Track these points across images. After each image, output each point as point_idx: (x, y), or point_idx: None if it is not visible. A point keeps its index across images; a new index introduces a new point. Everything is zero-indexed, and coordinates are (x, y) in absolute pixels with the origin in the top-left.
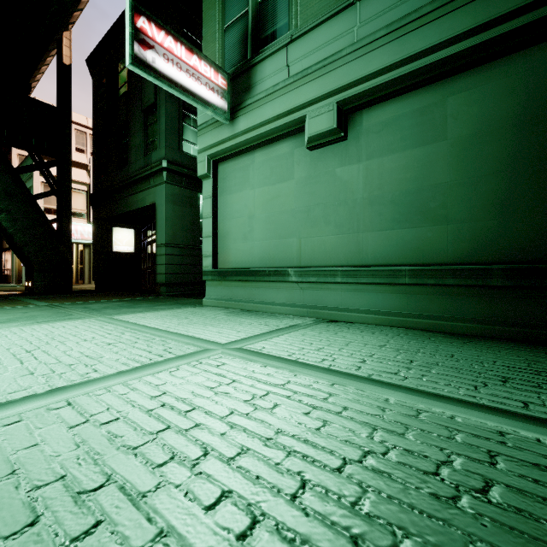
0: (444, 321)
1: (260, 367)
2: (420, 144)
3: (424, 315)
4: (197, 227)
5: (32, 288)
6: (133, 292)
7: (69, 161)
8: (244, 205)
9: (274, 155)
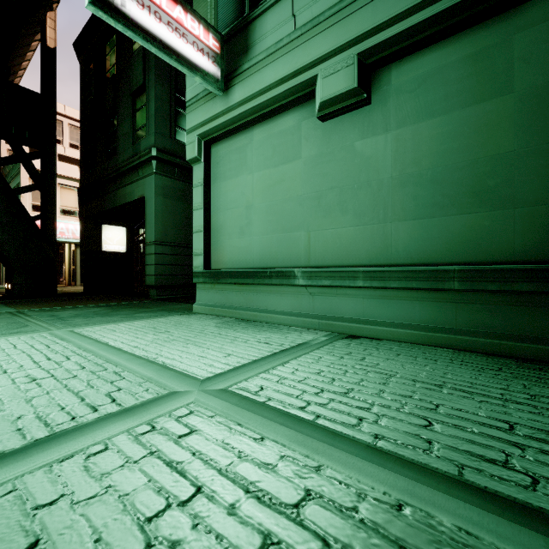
0: (512, 342)
1: (252, 443)
2: (474, 101)
3: (481, 333)
4: (191, 224)
5: (11, 291)
6: (122, 295)
7: (54, 152)
8: (240, 193)
9: (277, 131)
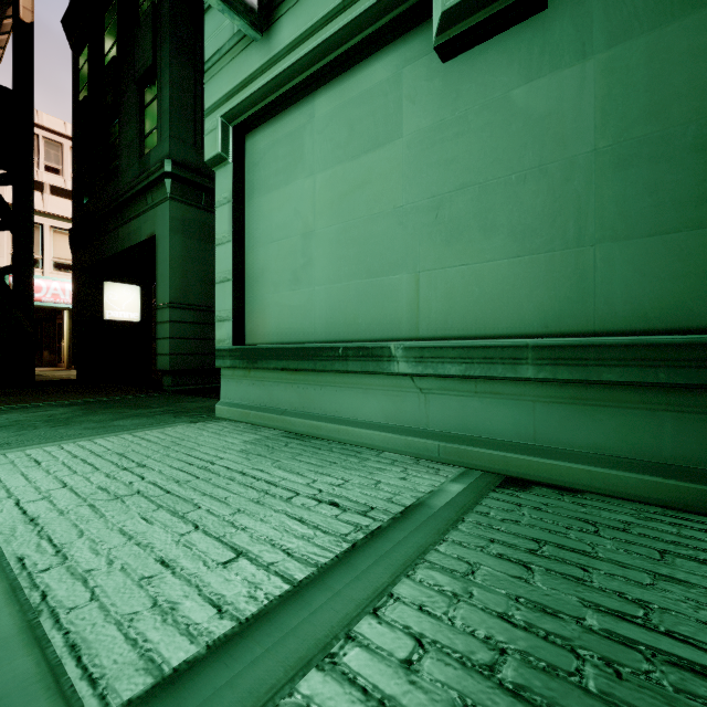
0: None
1: None
2: None
3: None
4: None
5: None
6: (126, 384)
7: (31, 175)
8: (292, 212)
9: (357, 94)
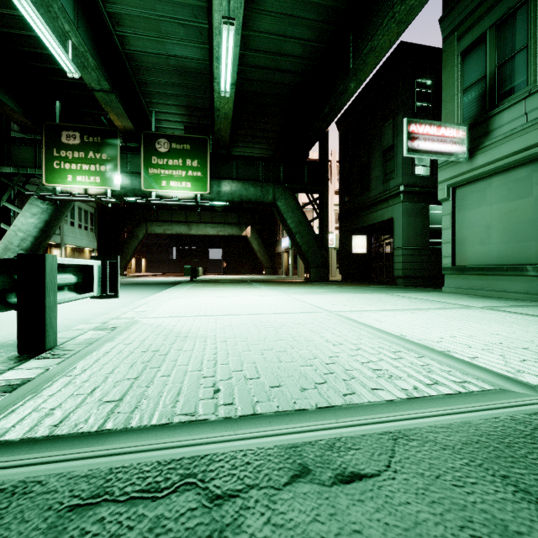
0: None
1: (505, 313)
2: None
3: None
4: (426, 232)
5: (309, 278)
6: (372, 283)
7: (327, 194)
8: (480, 218)
9: (512, 179)
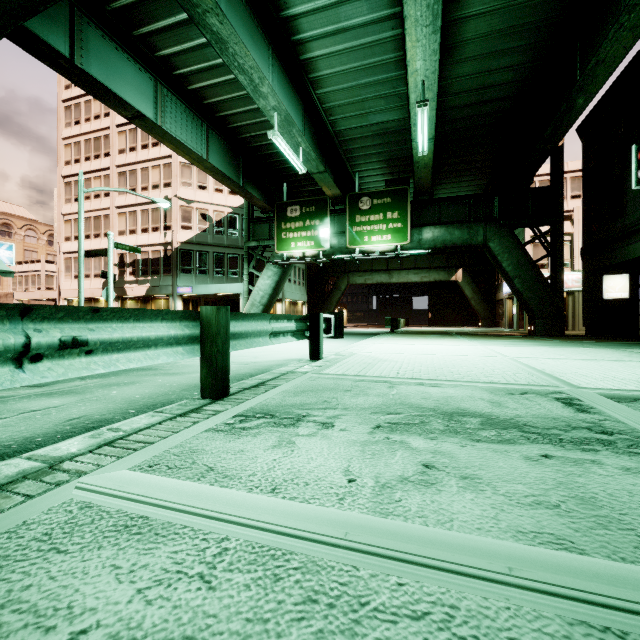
0: None
1: None
2: None
3: None
4: None
5: (534, 331)
6: (629, 338)
7: (561, 225)
8: None
9: None
